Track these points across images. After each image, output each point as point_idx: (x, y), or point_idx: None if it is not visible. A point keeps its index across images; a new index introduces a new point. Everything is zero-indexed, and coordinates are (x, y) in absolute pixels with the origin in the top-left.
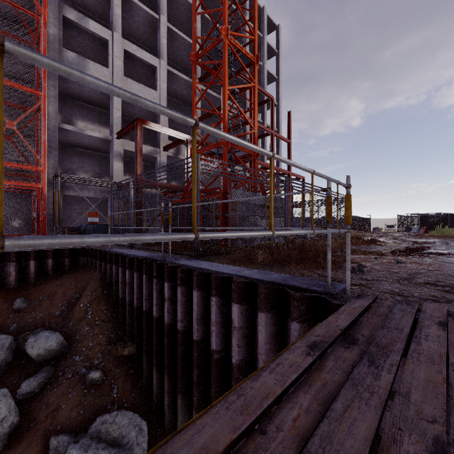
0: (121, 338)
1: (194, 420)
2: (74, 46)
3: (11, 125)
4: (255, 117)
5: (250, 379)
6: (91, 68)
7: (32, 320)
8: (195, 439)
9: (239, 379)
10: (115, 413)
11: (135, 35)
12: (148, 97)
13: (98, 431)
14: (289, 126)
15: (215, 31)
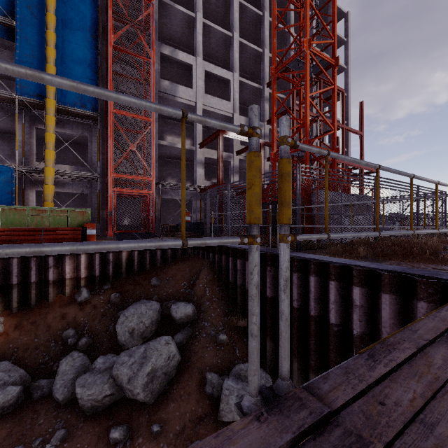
0: (233, 313)
1: (411, 324)
2: (165, 74)
3: (133, 147)
4: (334, 118)
5: (435, 312)
6: (180, 91)
7: (166, 294)
8: (426, 325)
9: (360, 347)
10: (247, 364)
11: (210, 54)
12: (223, 108)
13: (239, 374)
14: (361, 117)
15: (281, 34)
